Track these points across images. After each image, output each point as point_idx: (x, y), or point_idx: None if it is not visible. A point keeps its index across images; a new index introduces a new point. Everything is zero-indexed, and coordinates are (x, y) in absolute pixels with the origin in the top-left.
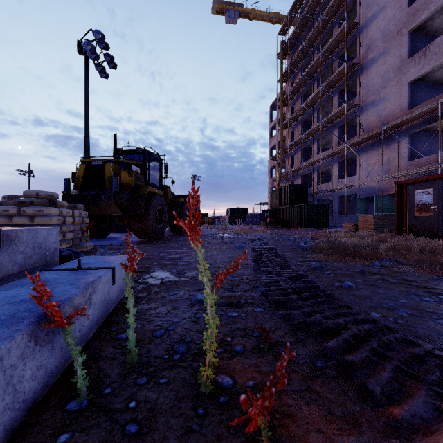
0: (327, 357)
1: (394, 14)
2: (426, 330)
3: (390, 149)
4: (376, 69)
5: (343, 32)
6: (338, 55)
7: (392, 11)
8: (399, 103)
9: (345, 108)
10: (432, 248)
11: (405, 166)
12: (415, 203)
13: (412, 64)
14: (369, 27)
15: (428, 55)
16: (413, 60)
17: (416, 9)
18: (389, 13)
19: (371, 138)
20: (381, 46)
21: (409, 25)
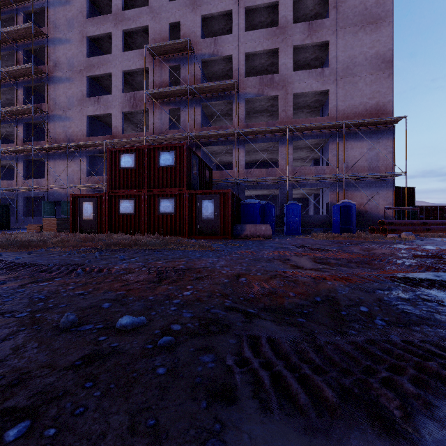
0: (1, 271)
1: (77, 54)
2: (47, 263)
3: (74, 163)
4: (63, 89)
5: (30, 30)
6: (23, 48)
7: (76, 49)
8: (81, 128)
9: (31, 108)
10: (82, 239)
11: (85, 180)
12: (83, 211)
13: (90, 103)
14: (57, 47)
15: (100, 104)
16: (91, 101)
17: (93, 63)
18: (74, 49)
19: (58, 148)
20: (67, 71)
21: (88, 72)
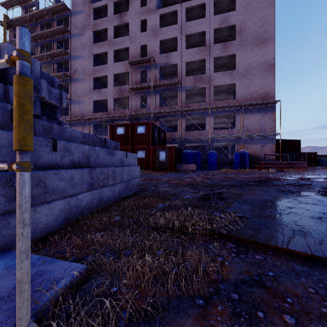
0: None
1: (87, 64)
2: None
3: (86, 128)
4: (79, 85)
5: (61, 52)
6: (57, 62)
7: (87, 62)
8: (89, 108)
9: None
10: None
11: None
12: None
13: (95, 93)
14: (76, 61)
15: (100, 93)
16: (95, 92)
17: (96, 70)
18: (85, 62)
19: (77, 120)
20: (81, 75)
21: (94, 75)
